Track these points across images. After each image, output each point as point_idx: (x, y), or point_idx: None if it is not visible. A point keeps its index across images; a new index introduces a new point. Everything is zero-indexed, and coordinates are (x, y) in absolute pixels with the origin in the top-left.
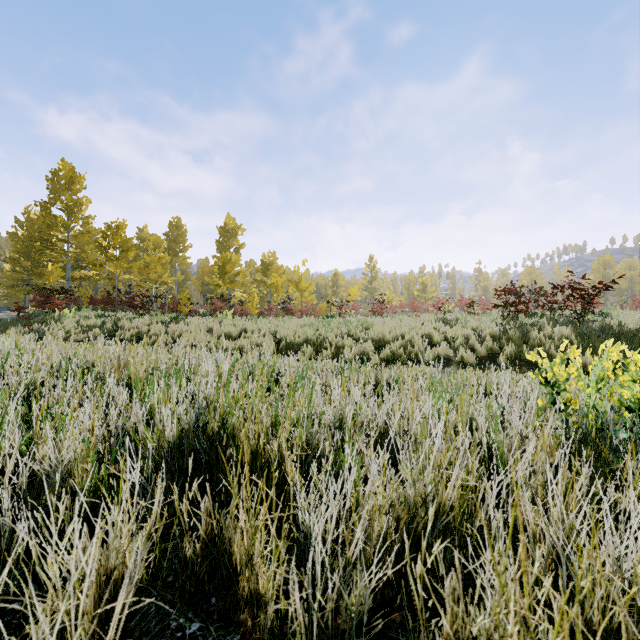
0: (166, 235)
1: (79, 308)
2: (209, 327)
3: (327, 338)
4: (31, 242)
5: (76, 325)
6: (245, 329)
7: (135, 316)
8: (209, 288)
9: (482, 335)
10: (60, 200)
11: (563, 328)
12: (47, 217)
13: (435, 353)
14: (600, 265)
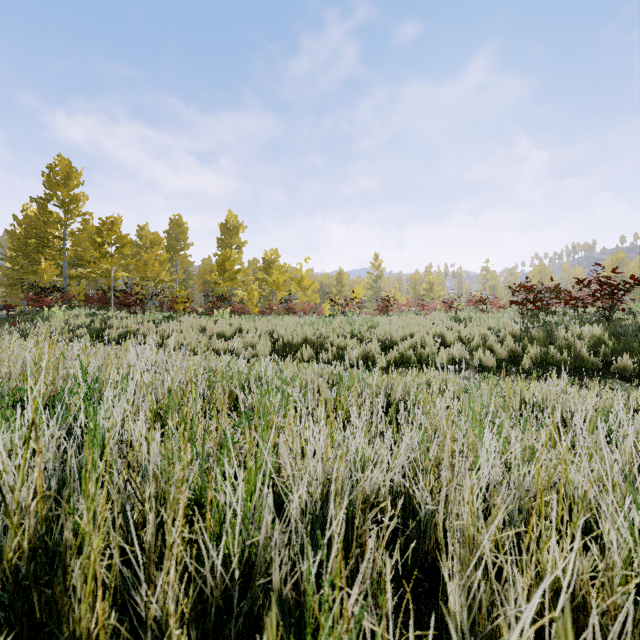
0: (167, 233)
1: (72, 307)
2: (203, 326)
3: (328, 338)
4: (26, 239)
5: (63, 324)
6: (240, 328)
7: (127, 315)
8: (211, 287)
9: (501, 335)
10: (56, 196)
11: (594, 327)
12: (44, 214)
13: (449, 355)
14: (613, 263)
